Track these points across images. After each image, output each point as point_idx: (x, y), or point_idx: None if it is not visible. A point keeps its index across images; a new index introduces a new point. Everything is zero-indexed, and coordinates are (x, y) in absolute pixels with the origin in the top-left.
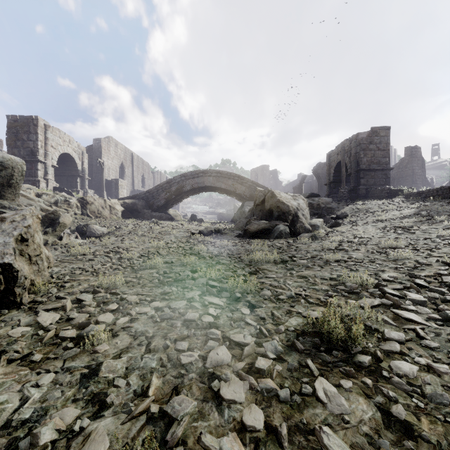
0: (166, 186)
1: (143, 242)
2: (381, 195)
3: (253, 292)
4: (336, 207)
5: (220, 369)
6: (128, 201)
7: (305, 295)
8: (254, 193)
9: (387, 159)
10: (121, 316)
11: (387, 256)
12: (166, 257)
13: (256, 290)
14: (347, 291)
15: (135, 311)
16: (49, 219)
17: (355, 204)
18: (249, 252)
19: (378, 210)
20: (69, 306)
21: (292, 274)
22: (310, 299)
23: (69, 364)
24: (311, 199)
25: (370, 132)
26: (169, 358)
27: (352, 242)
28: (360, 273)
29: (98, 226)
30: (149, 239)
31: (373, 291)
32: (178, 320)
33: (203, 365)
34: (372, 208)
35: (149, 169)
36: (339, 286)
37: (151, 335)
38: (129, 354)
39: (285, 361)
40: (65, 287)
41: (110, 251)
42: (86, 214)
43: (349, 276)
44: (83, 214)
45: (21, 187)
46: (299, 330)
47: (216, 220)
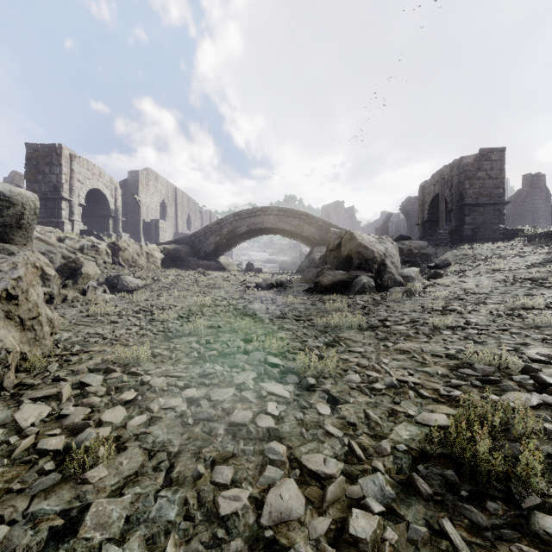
0: (216, 228)
1: (184, 298)
2: (494, 237)
3: (333, 376)
4: (433, 253)
5: (286, 531)
6: (169, 246)
7: (413, 383)
8: (326, 235)
9: (500, 190)
10: (137, 413)
11: (523, 321)
12: (212, 319)
13: (338, 371)
14: (480, 378)
15: (158, 405)
16: (69, 268)
17: (459, 249)
18: (323, 312)
19: (492, 257)
20: (67, 394)
21: (387, 347)
22: (422, 390)
23: (38, 505)
24: (400, 243)
25: (478, 155)
26: (201, 499)
27: (464, 300)
28: (490, 347)
29: (132, 278)
30: (192, 294)
31: (521, 379)
32: (221, 422)
33: (256, 520)
34: (483, 254)
35: (196, 208)
36: (464, 369)
37: (177, 449)
38: (136, 488)
39: (402, 519)
40: (71, 362)
41: (141, 310)
42: (118, 263)
43: (476, 353)
44: (114, 262)
45: (41, 230)
46: (414, 449)
47: (278, 270)
